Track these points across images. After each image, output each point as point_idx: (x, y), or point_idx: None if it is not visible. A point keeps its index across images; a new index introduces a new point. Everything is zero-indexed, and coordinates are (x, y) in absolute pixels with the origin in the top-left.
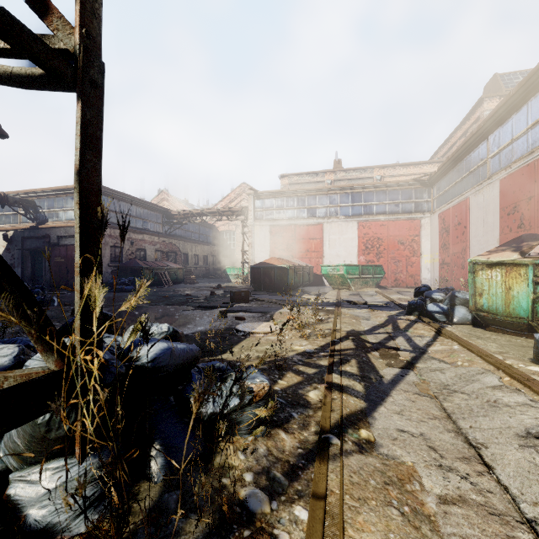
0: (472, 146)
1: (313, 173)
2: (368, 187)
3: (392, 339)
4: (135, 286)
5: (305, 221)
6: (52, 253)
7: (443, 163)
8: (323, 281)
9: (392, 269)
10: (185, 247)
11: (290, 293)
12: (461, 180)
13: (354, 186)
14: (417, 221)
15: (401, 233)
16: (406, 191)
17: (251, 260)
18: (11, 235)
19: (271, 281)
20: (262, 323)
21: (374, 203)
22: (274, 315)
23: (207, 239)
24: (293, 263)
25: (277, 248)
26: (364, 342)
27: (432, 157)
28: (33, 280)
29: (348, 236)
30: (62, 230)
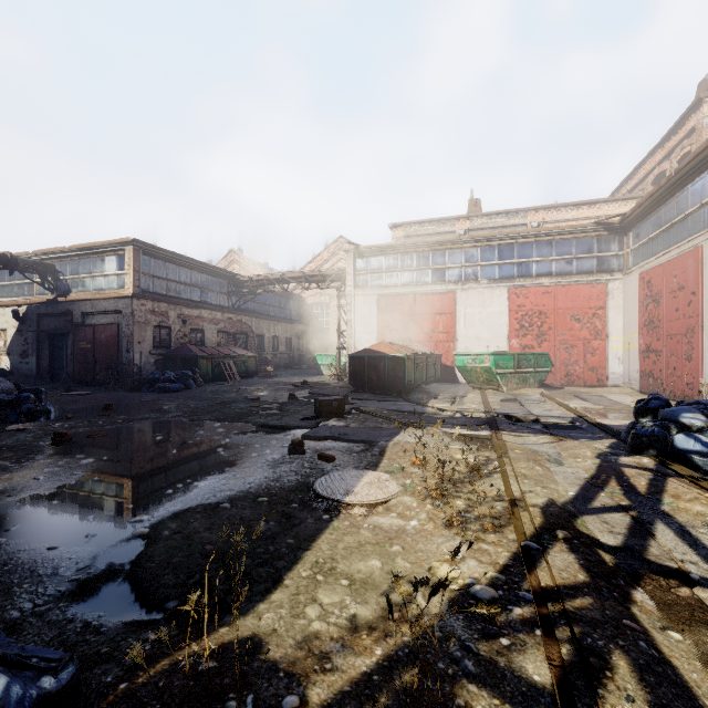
0: (706, 163)
1: (439, 220)
2: (524, 236)
3: (649, 536)
4: (184, 384)
5: (428, 287)
6: (76, 335)
7: (649, 195)
8: (456, 376)
9: (562, 359)
10: (260, 326)
11: (422, 425)
12: (684, 219)
13: (502, 235)
14: (601, 286)
15: (576, 304)
16: (583, 241)
17: (350, 345)
18: (24, 311)
19: (380, 378)
20: (365, 475)
21: (533, 260)
22: (386, 450)
23: (291, 315)
24: (412, 350)
25: (388, 328)
26: (594, 548)
27: (613, 193)
28: (51, 372)
29: (493, 309)
30: (88, 304)
